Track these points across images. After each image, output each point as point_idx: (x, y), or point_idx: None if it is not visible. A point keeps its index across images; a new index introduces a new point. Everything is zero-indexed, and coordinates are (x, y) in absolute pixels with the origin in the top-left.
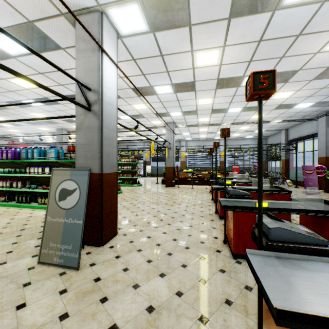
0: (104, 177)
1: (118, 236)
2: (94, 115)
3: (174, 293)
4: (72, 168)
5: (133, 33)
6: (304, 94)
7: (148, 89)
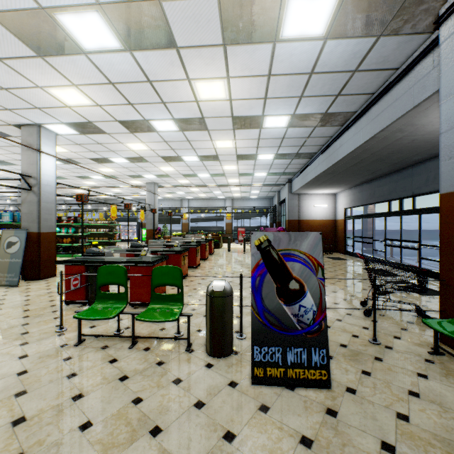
0: (42, 235)
1: (56, 277)
2: (34, 194)
3: None
4: None
5: (69, 134)
6: (247, 167)
7: (105, 159)
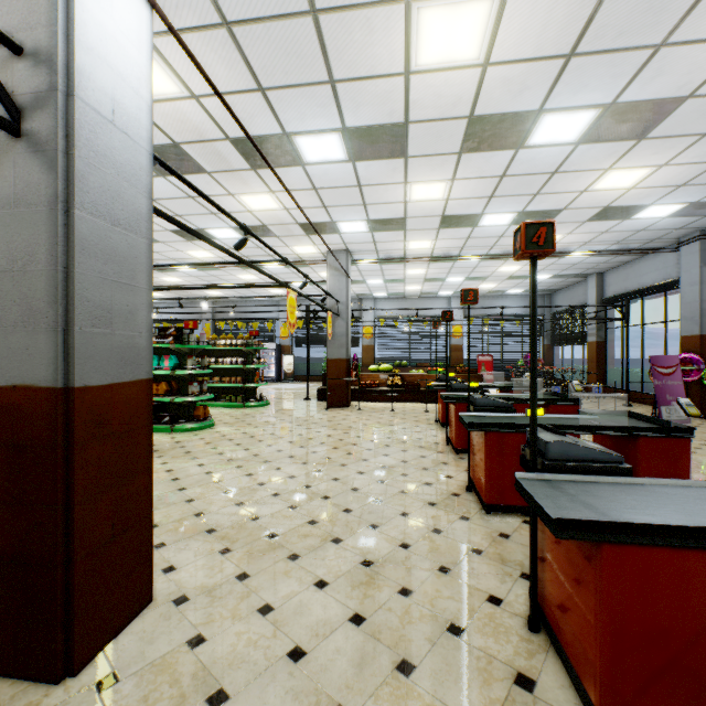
0: (78, 401)
1: (154, 609)
2: (34, 155)
3: None
4: None
5: None
6: (672, 178)
7: (278, 145)
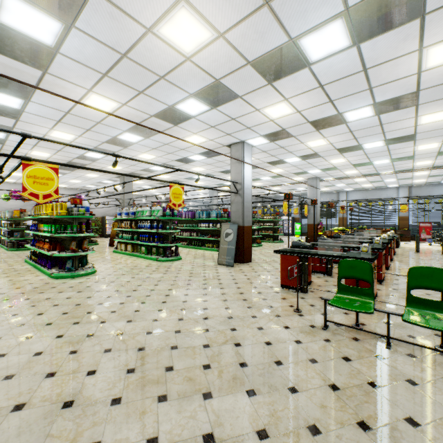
0: (244, 228)
1: (252, 262)
2: (239, 196)
3: (270, 274)
4: None
5: (261, 144)
6: None
7: (279, 161)
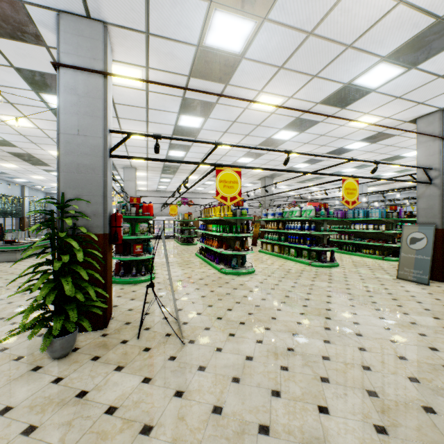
0: (443, 231)
1: None
2: (434, 187)
3: None
4: (393, 225)
5: None
6: None
7: None
